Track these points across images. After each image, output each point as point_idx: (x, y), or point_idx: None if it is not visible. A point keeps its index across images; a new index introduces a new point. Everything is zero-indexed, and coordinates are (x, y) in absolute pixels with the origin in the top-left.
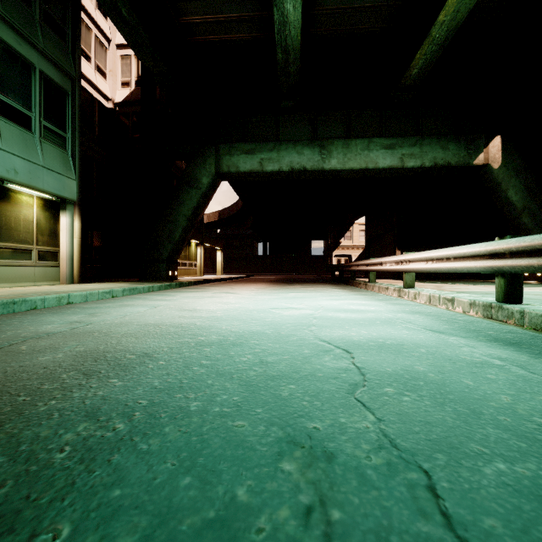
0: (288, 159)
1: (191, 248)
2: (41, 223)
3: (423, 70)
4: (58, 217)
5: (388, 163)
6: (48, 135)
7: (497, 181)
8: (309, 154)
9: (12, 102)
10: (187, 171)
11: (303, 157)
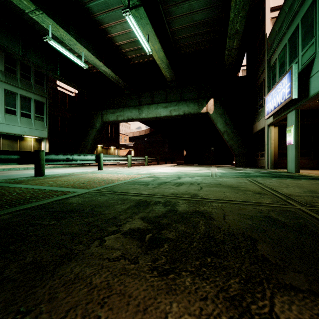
0: (126, 115)
1: (111, 150)
2: (35, 146)
3: (172, 75)
4: (41, 143)
5: (165, 114)
6: (37, 118)
7: (212, 119)
8: (134, 112)
9: (25, 112)
10: (92, 121)
11: (132, 113)
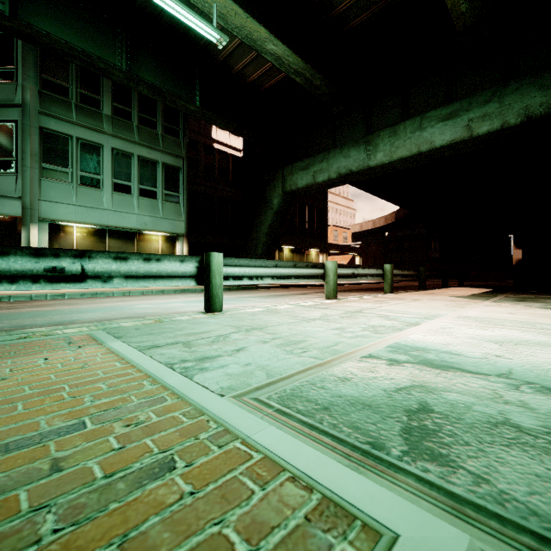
0: (335, 166)
1: (311, 256)
2: (164, 250)
3: None
4: (175, 245)
5: (447, 139)
6: (167, 198)
7: None
8: (354, 155)
9: (146, 187)
10: (265, 196)
11: (349, 159)
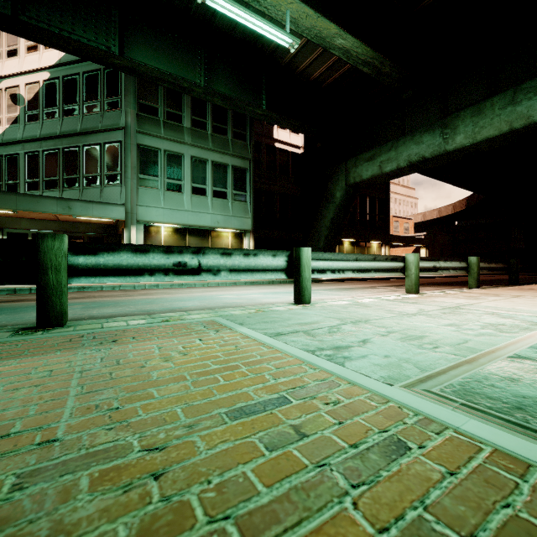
0: (405, 154)
1: (371, 249)
2: (233, 245)
3: None
4: (243, 240)
5: None
6: (236, 197)
7: None
8: (428, 140)
9: (218, 189)
10: (327, 190)
11: (421, 145)
